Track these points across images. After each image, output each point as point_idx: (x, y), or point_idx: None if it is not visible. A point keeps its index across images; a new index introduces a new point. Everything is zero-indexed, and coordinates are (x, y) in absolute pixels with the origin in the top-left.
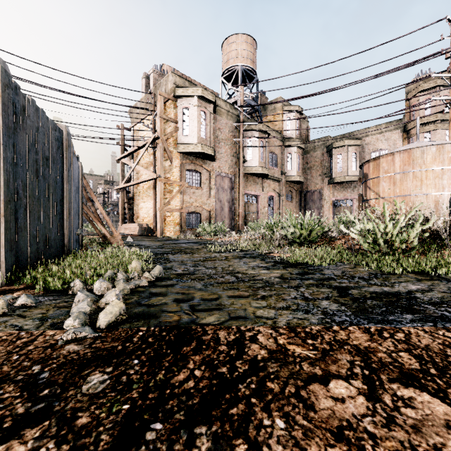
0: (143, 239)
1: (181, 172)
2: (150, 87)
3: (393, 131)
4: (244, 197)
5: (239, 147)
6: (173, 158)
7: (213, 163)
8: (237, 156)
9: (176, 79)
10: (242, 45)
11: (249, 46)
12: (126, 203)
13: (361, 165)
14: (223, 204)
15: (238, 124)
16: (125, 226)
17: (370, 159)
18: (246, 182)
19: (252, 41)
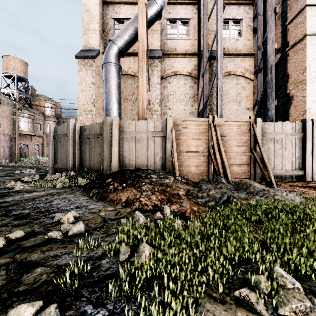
0: None
1: None
2: None
3: None
4: (19, 145)
5: (16, 121)
6: None
7: None
8: (15, 124)
9: None
10: (17, 63)
11: (22, 65)
12: None
13: None
14: (5, 148)
15: (15, 109)
16: None
17: None
18: (20, 138)
19: (25, 63)
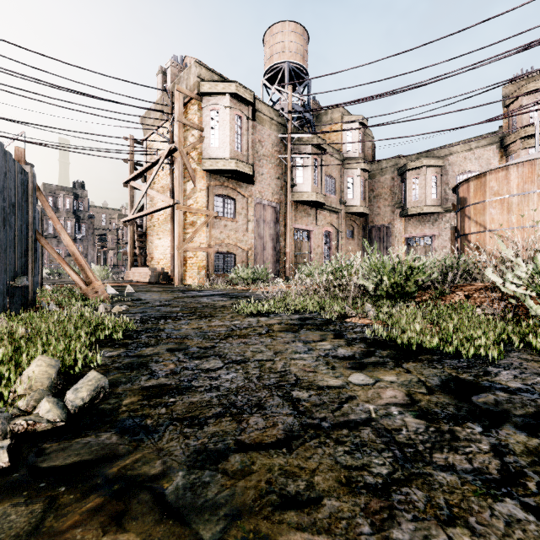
0: (151, 290)
1: (208, 197)
2: (167, 86)
3: (486, 147)
4: (292, 233)
5: (287, 167)
6: (197, 178)
7: (252, 186)
8: (284, 178)
9: (201, 71)
10: (289, 36)
11: (298, 38)
12: (136, 240)
13: (456, 186)
14: (264, 241)
15: (285, 136)
16: (133, 271)
17: (471, 177)
18: (295, 213)
19: (303, 32)
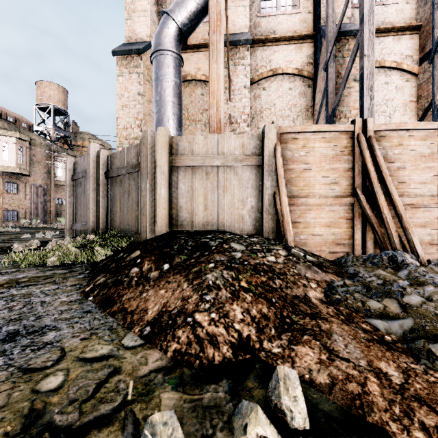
0: None
1: (1, 183)
2: None
3: None
4: (55, 200)
5: (51, 167)
6: None
7: (29, 177)
8: (49, 172)
9: None
10: (54, 91)
11: (60, 93)
12: None
13: None
14: (37, 204)
15: (50, 152)
16: None
17: None
18: (57, 190)
19: (64, 90)
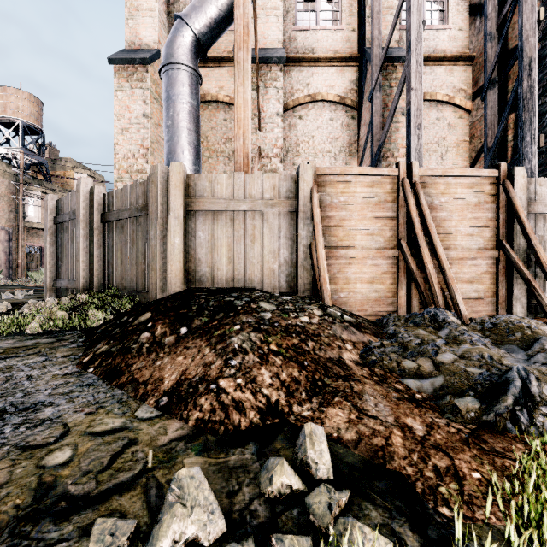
0: None
1: None
2: None
3: None
4: (25, 248)
5: (19, 204)
6: None
7: None
8: (17, 211)
9: None
10: (23, 101)
11: (33, 105)
12: None
13: None
14: None
15: (17, 183)
16: None
17: None
18: (27, 235)
19: (37, 101)
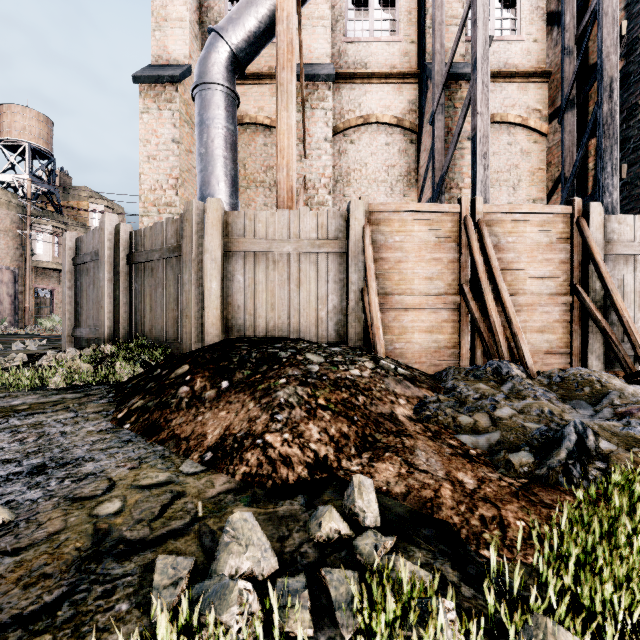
0: None
1: None
2: None
3: None
4: (33, 291)
5: (26, 240)
6: None
7: None
8: (24, 248)
9: None
10: (31, 121)
11: (41, 125)
12: None
13: None
14: (2, 297)
15: (24, 216)
16: None
17: None
18: (36, 276)
19: (47, 120)
